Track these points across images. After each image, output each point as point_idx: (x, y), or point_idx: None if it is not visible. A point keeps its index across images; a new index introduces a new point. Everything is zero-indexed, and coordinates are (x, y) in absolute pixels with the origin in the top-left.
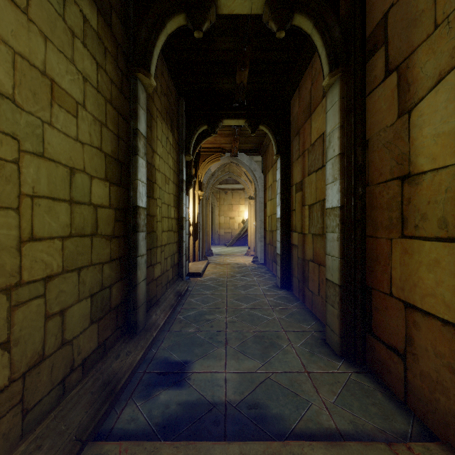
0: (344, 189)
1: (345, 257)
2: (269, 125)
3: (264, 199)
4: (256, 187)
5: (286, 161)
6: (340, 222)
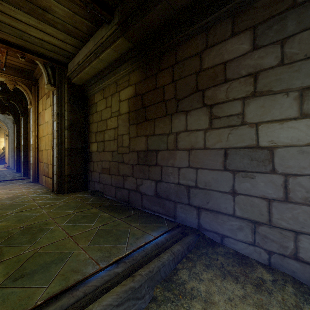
0: (24, 141)
1: (24, 155)
2: (11, 112)
3: (14, 138)
4: (9, 131)
5: (19, 127)
6: (23, 148)
